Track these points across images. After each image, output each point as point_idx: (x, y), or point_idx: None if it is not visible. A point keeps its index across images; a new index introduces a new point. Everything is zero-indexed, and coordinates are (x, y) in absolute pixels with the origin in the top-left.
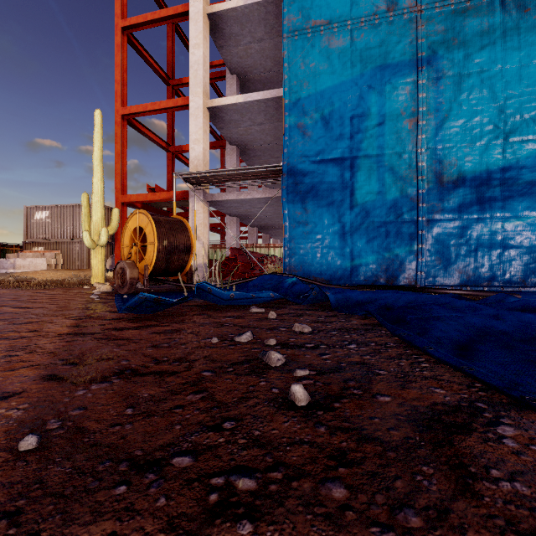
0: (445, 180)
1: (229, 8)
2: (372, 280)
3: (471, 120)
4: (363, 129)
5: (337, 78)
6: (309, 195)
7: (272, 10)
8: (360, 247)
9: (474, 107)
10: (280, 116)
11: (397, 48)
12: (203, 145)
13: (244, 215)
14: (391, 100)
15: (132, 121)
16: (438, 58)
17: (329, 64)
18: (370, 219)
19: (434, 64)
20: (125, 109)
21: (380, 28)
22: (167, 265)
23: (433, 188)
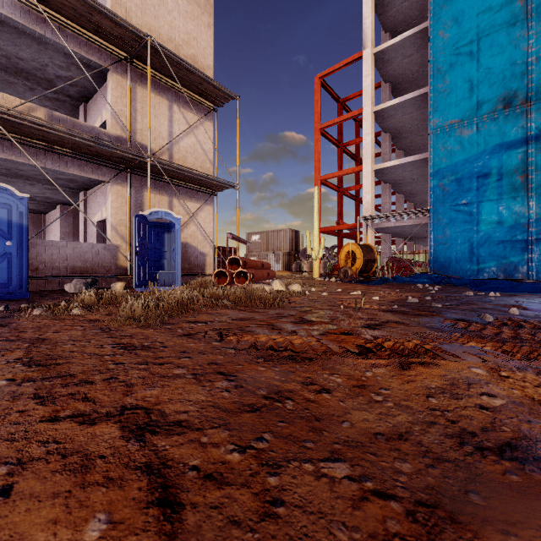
0: None
1: (389, 106)
2: (493, 277)
3: None
4: (486, 184)
5: (467, 154)
6: (447, 226)
7: (420, 99)
8: (484, 257)
9: None
10: (426, 165)
11: (512, 131)
12: (371, 194)
13: (396, 232)
14: (507, 164)
15: (322, 181)
16: None
17: (461, 146)
18: (491, 239)
19: None
20: (321, 177)
21: (499, 119)
22: (365, 268)
23: (540, 218)
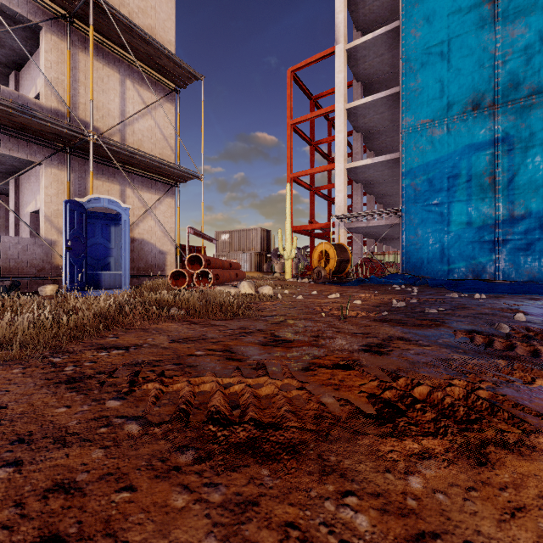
0: (516, 214)
1: (361, 104)
2: (462, 277)
3: (535, 175)
4: (456, 184)
5: (438, 154)
6: (419, 226)
7: (391, 98)
8: (454, 257)
9: (538, 167)
10: (397, 166)
11: (480, 132)
12: (344, 193)
13: (367, 233)
14: (476, 166)
15: (294, 179)
16: (510, 137)
17: (432, 146)
18: (461, 240)
19: (507, 141)
20: (293, 174)
21: (468, 121)
22: (339, 269)
23: (507, 219)
